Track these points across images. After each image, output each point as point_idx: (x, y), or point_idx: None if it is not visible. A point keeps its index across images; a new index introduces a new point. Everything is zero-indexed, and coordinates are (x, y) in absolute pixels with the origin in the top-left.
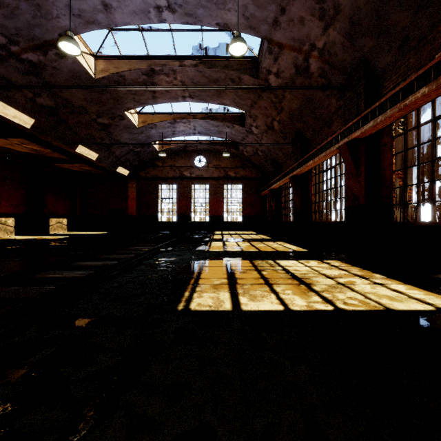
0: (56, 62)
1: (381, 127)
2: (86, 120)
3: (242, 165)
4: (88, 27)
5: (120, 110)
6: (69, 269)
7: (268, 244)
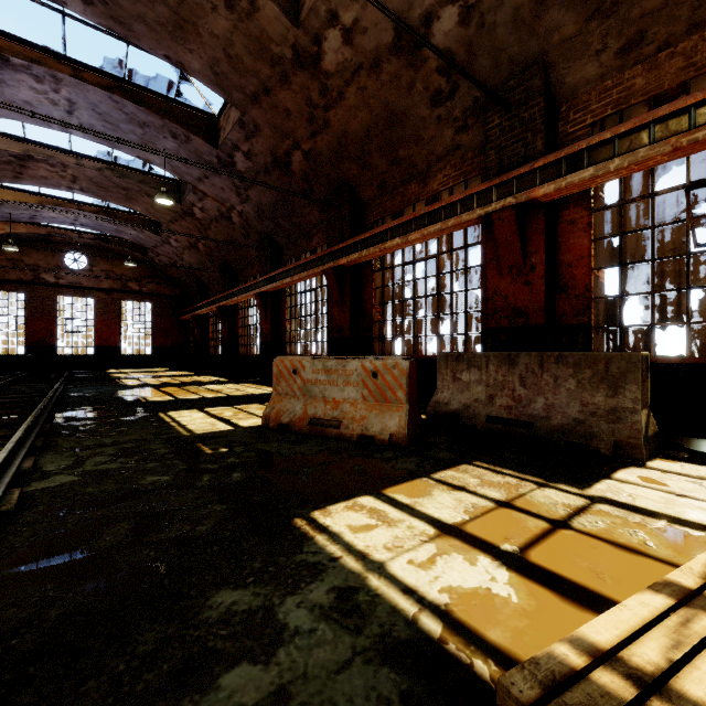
0: None
1: (277, 289)
2: None
3: (152, 275)
4: None
5: None
6: None
7: (192, 378)
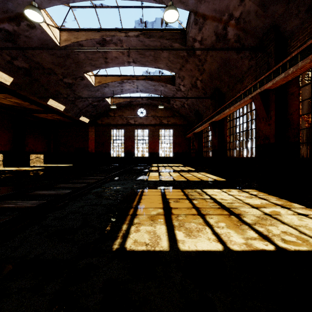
0: (27, 32)
1: (291, 78)
2: (54, 79)
3: (173, 115)
4: (51, 2)
5: (80, 72)
6: (28, 197)
7: (193, 175)
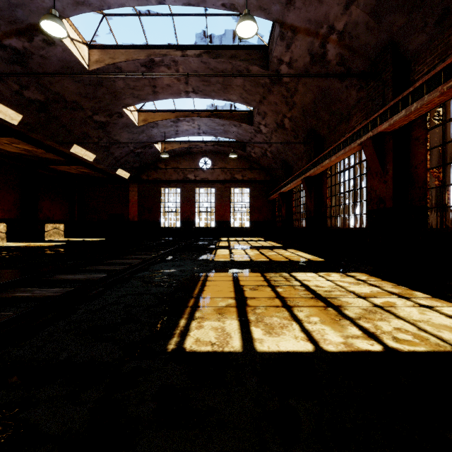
0: (43, 50)
1: (414, 117)
2: (81, 117)
3: (250, 167)
4: (78, 8)
5: (118, 107)
6: (47, 284)
7: (279, 253)
